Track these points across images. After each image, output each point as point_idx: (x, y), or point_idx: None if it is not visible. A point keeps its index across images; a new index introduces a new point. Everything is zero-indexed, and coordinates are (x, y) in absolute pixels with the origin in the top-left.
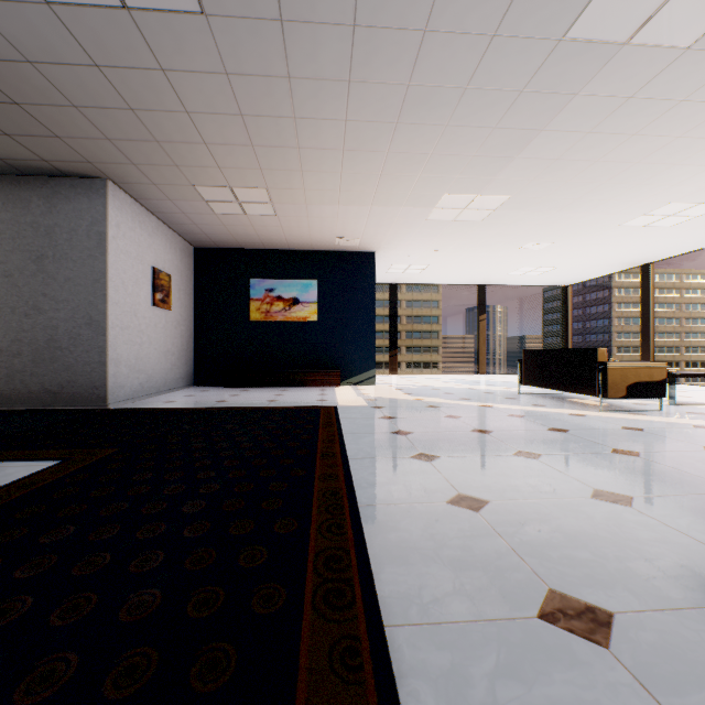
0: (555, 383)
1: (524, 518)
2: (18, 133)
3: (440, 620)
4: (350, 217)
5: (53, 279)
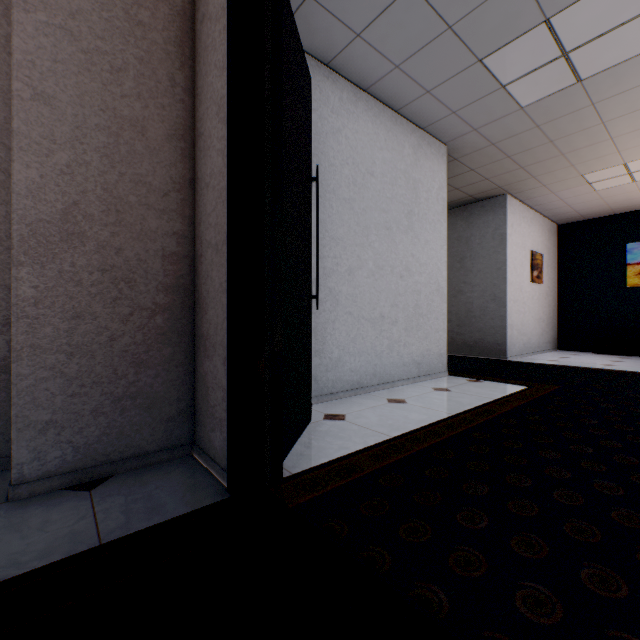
0: None
1: None
2: (462, 186)
3: None
4: None
5: (469, 271)
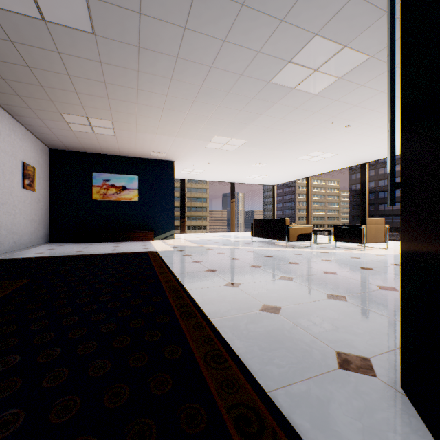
0: (268, 235)
1: (255, 287)
2: None
3: (228, 315)
4: (162, 141)
5: None
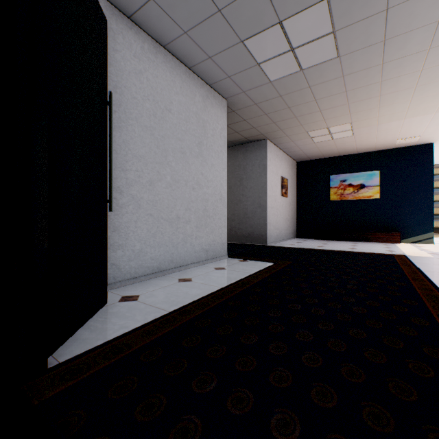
0: None
1: None
2: (240, 131)
3: None
4: (413, 124)
5: (245, 188)
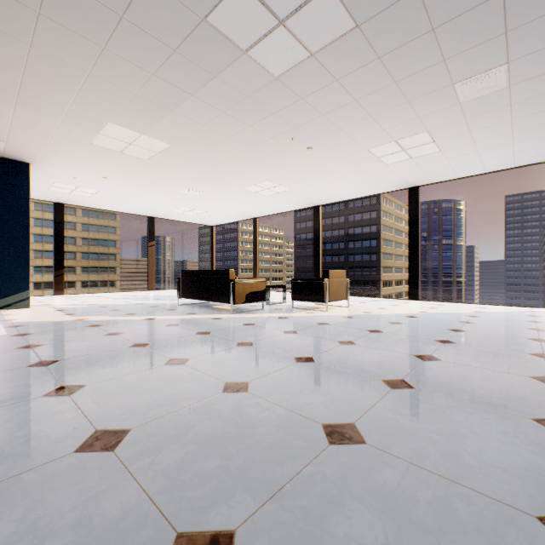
0: (204, 296)
1: (165, 438)
2: None
3: None
4: None
5: None
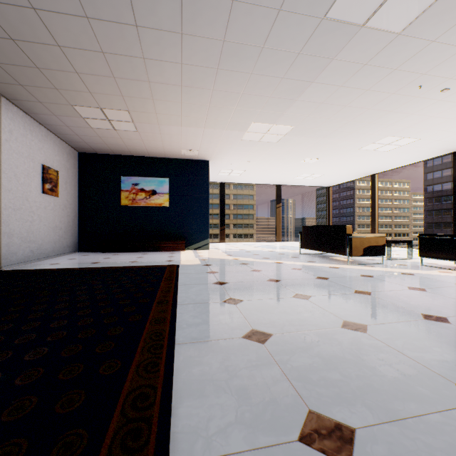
0: (321, 247)
1: (296, 347)
2: None
3: (219, 453)
4: (190, 135)
5: None
